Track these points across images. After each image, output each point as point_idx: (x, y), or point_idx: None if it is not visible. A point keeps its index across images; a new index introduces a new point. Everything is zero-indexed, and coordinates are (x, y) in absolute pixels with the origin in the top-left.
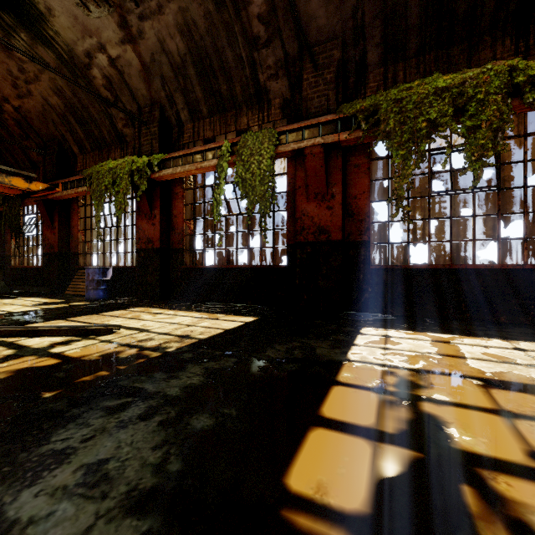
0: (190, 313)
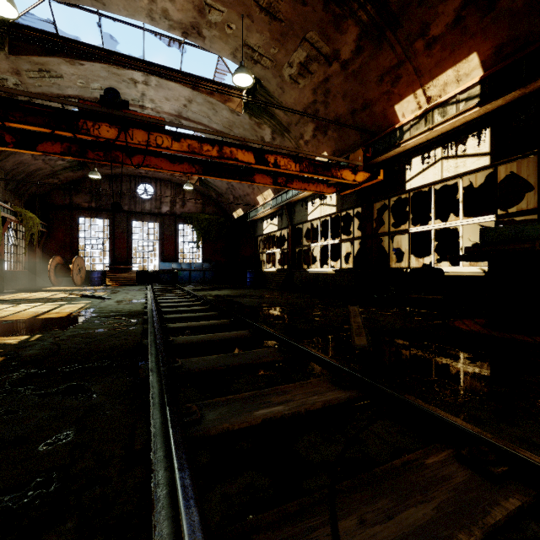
0: (9, 295)
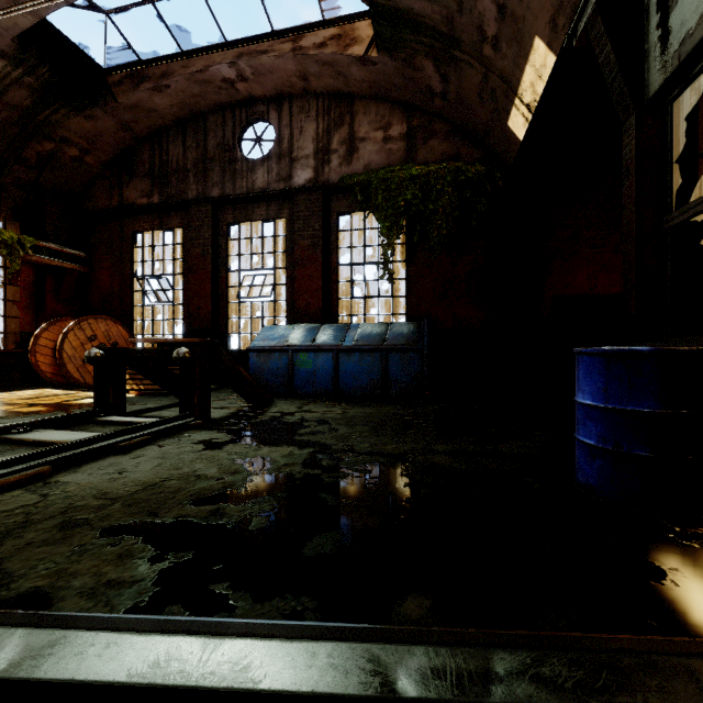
0: None
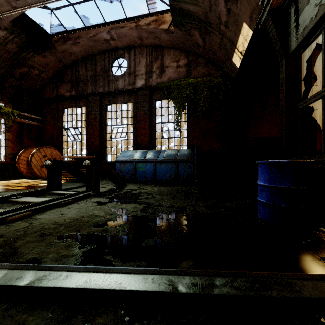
0: None
